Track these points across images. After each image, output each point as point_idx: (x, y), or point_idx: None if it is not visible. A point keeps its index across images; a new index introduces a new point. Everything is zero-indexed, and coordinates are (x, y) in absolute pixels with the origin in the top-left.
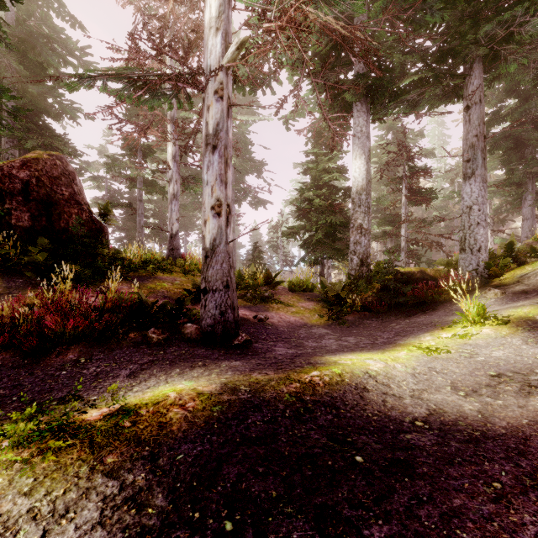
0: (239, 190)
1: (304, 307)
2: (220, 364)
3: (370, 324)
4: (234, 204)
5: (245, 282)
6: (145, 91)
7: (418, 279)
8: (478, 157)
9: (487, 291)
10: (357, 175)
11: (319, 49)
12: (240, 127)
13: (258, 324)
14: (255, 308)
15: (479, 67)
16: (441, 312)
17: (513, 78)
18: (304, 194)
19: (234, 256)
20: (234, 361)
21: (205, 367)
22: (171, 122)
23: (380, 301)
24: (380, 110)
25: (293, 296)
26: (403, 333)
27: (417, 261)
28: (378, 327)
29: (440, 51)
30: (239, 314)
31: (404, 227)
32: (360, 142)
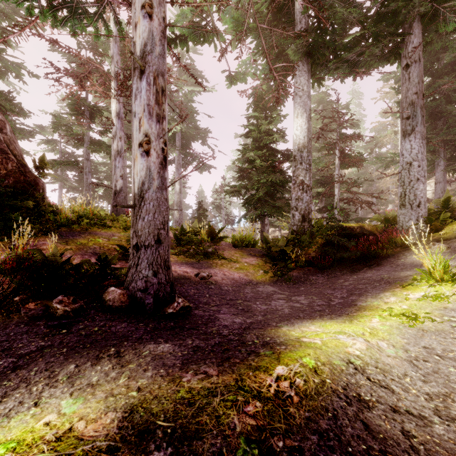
0: (185, 154)
1: (248, 262)
2: (142, 350)
3: (316, 280)
4: (180, 167)
5: (187, 238)
6: (60, 4)
7: (358, 234)
8: (418, 114)
9: (432, 245)
10: (299, 133)
11: (261, 8)
12: (186, 95)
13: (200, 284)
14: (197, 264)
15: (418, 27)
16: (388, 267)
17: (443, 44)
18: (246, 154)
19: (181, 215)
20: (164, 342)
21: (117, 358)
22: (114, 79)
23: (323, 256)
24: (321, 70)
25: (236, 251)
26: (356, 291)
27: (347, 219)
28: (326, 283)
29: (378, 15)
30: (180, 272)
31: (338, 187)
32: (301, 101)
